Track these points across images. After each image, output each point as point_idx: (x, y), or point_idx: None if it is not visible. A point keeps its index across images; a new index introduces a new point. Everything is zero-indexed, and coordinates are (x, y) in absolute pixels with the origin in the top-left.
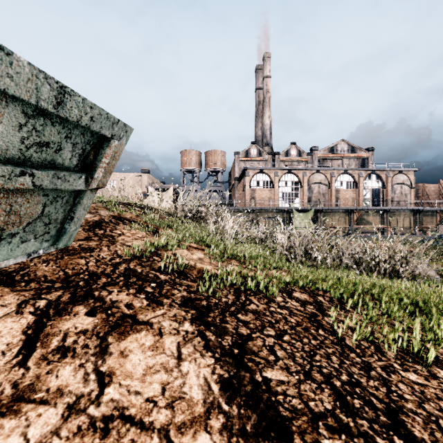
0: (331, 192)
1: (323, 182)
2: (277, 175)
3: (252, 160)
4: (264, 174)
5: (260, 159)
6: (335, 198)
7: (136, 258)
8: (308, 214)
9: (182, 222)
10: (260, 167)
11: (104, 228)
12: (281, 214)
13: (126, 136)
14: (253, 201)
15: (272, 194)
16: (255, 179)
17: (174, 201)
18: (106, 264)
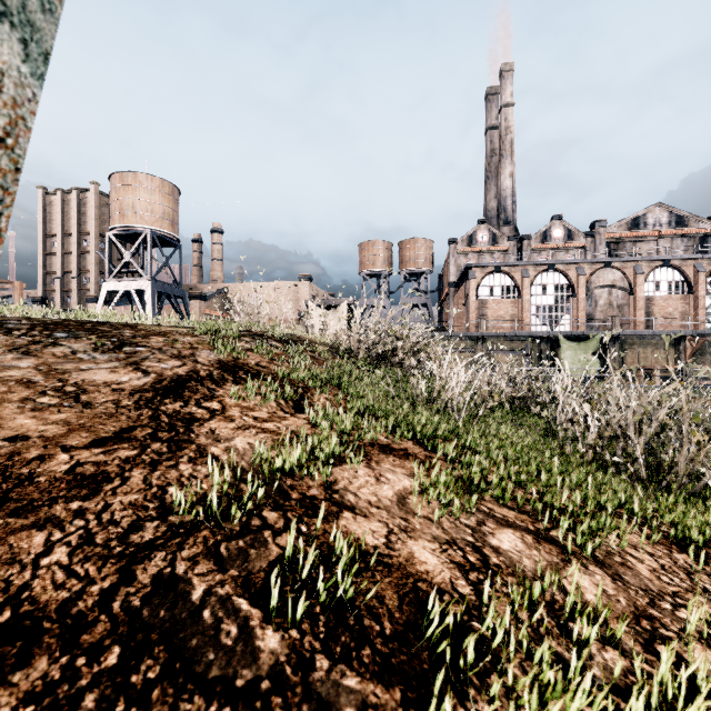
0: (636, 303)
1: (619, 284)
2: (528, 275)
3: (480, 251)
4: (502, 274)
5: (495, 249)
6: (643, 313)
7: (211, 519)
8: (589, 345)
9: (359, 368)
10: (495, 263)
11: (187, 394)
12: (535, 345)
13: (9, 20)
14: (483, 321)
15: (517, 310)
16: (486, 284)
17: (348, 324)
18: (103, 557)
